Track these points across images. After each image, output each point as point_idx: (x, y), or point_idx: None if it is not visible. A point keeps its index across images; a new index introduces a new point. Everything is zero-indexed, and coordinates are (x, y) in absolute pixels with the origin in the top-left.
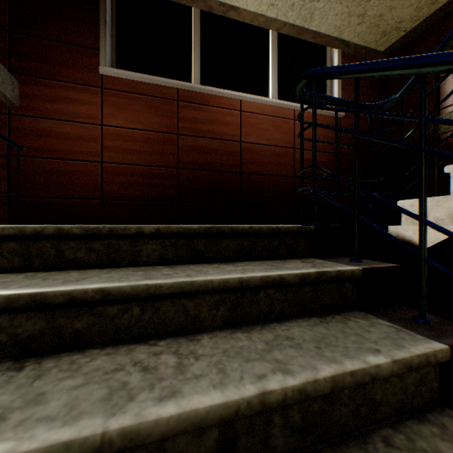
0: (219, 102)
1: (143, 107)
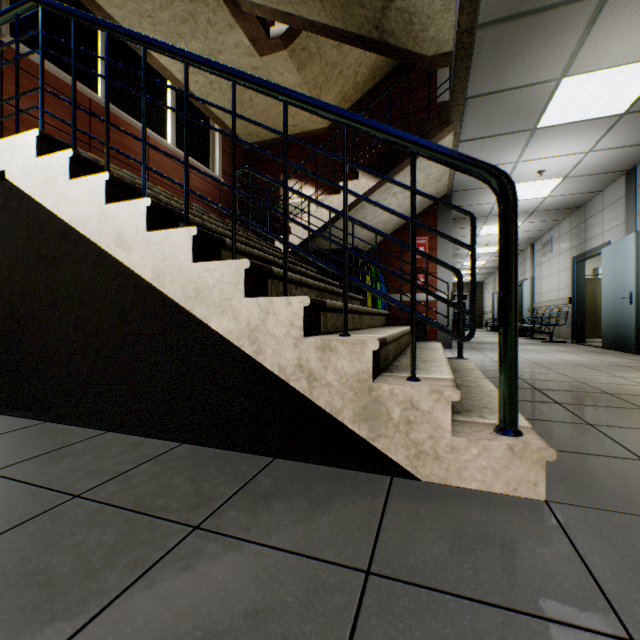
0: (130, 130)
1: (53, 102)
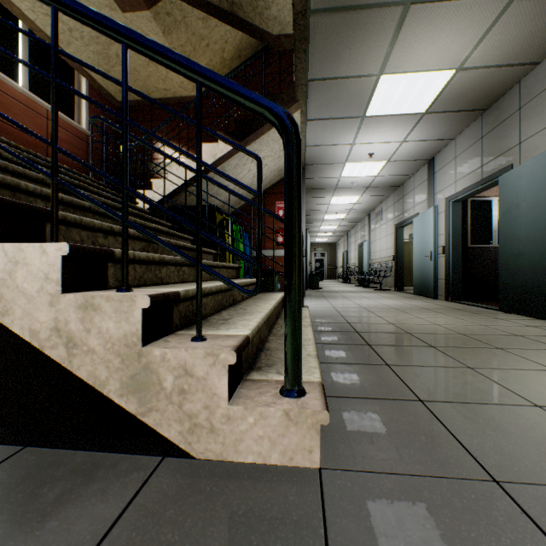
0: None
1: None
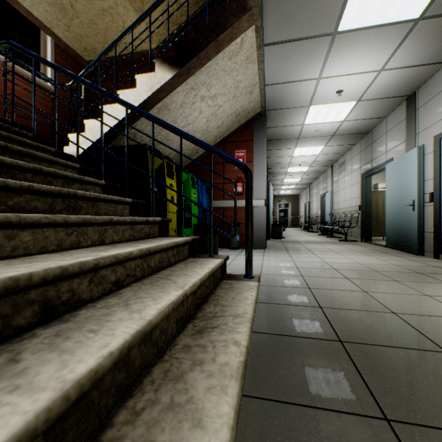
0: None
1: None
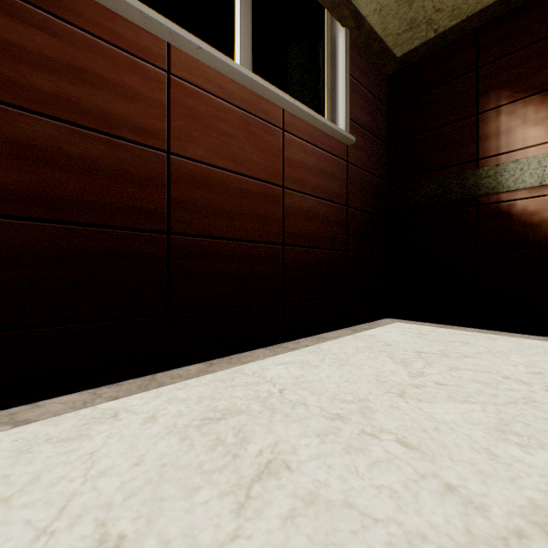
0: (100, 22)
1: None
